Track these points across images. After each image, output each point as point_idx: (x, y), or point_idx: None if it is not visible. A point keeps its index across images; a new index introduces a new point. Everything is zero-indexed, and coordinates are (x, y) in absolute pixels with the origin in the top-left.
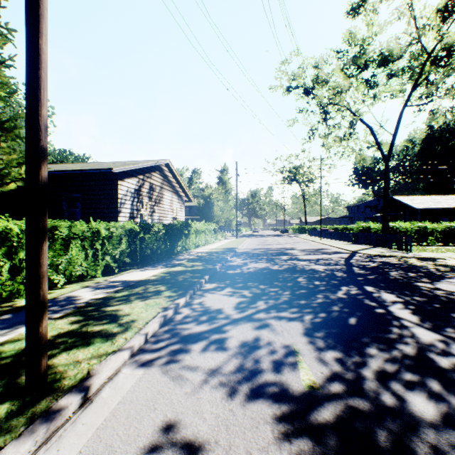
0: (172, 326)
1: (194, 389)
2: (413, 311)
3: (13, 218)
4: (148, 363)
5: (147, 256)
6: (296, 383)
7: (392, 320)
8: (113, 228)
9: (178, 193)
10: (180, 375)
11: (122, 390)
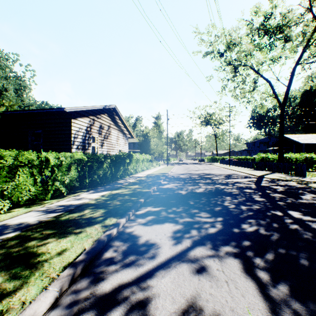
0: (95, 270)
1: None
2: None
3: None
4: None
5: (95, 180)
6: None
7: None
8: (62, 157)
9: (123, 131)
10: None
11: None
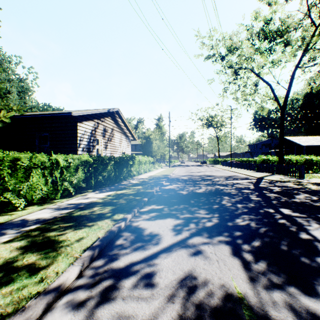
0: (109, 253)
1: None
2: None
3: None
4: (74, 309)
5: (100, 181)
6: None
7: None
8: (70, 159)
9: (125, 134)
10: None
11: None
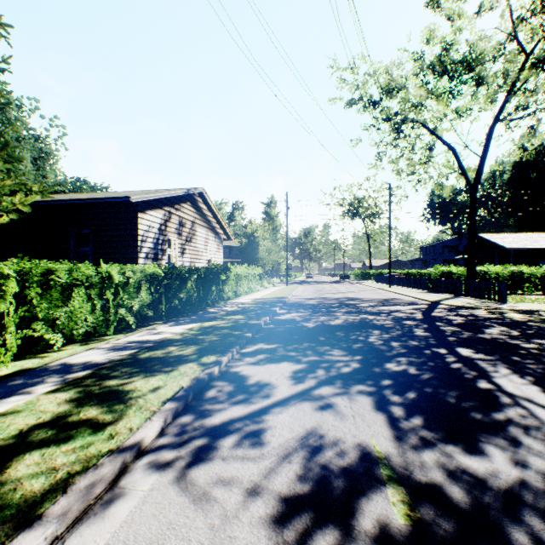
0: (199, 408)
1: (225, 519)
2: (532, 385)
3: (6, 260)
4: (160, 470)
5: (174, 307)
6: (384, 510)
7: (507, 399)
8: (129, 272)
9: (214, 230)
10: (206, 493)
11: (114, 521)
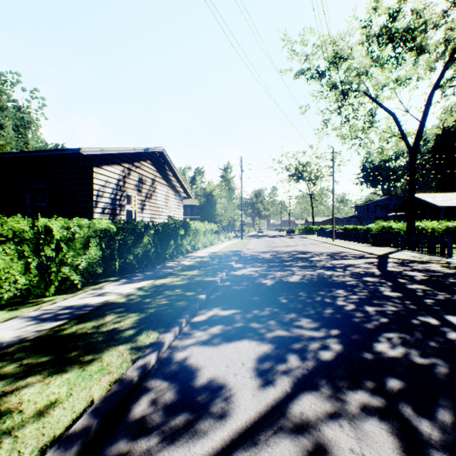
0: (106, 454)
1: None
2: None
3: None
4: None
5: (129, 263)
6: None
7: None
8: (74, 227)
9: (174, 188)
10: None
11: None
